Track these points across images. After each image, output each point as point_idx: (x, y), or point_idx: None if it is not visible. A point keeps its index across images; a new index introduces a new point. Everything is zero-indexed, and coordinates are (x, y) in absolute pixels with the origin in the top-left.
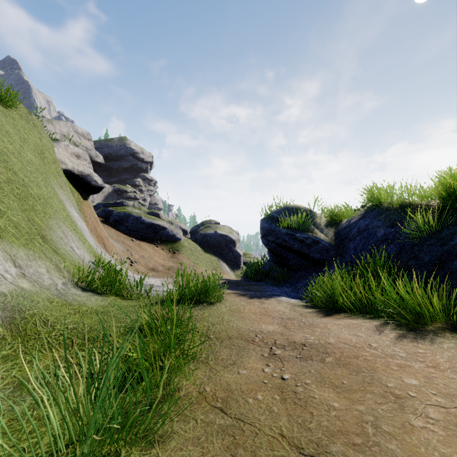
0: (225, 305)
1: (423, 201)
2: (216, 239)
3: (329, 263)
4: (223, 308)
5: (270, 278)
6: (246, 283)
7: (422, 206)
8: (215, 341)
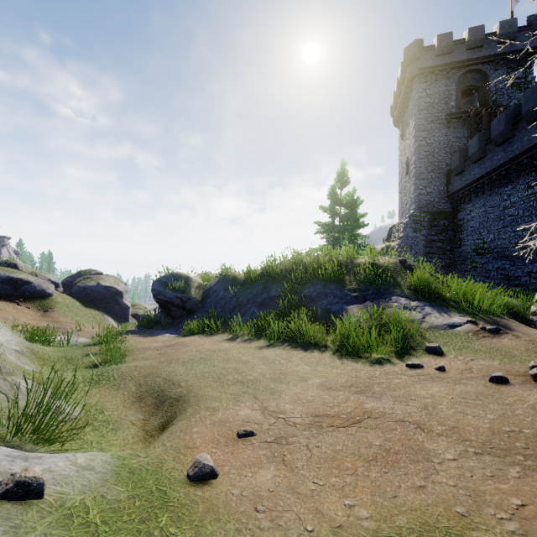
0: (132, 341)
1: (240, 277)
2: (98, 292)
3: (197, 312)
4: (131, 342)
5: (160, 325)
6: (141, 330)
7: (238, 280)
8: (132, 352)
